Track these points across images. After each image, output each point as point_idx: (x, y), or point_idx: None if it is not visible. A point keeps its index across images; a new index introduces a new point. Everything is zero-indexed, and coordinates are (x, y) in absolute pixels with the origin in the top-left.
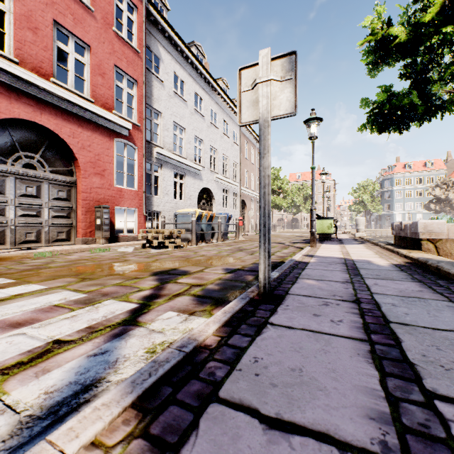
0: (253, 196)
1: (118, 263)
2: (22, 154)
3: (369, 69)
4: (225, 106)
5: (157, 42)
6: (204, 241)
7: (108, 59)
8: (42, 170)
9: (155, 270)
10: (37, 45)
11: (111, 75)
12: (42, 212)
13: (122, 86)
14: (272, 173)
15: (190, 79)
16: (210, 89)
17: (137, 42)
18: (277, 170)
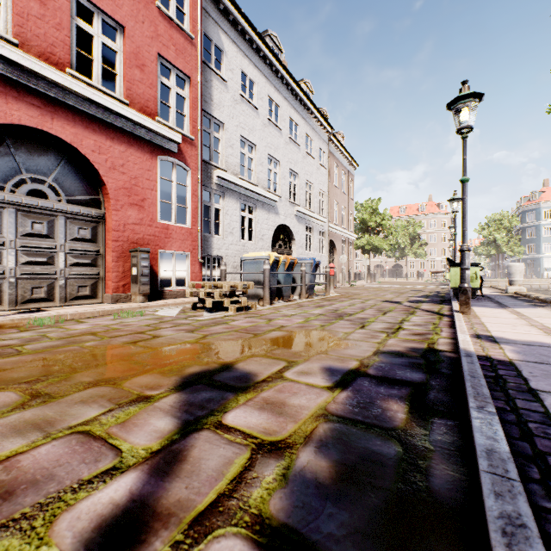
0: (345, 235)
1: (137, 345)
2: (26, 177)
3: None
4: (308, 115)
5: (217, 27)
6: (282, 298)
7: (150, 46)
8: (56, 199)
9: (189, 370)
10: (46, 21)
11: (154, 68)
12: (56, 258)
13: (169, 85)
14: (369, 206)
15: (262, 79)
16: (289, 92)
17: (190, 24)
18: (376, 202)
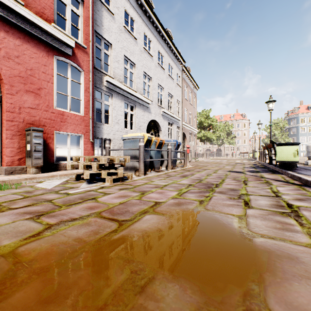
0: (191, 130)
1: None
2: None
3: None
4: (170, 51)
5: None
6: (153, 169)
7: None
8: None
9: None
10: None
11: None
12: None
13: (65, 1)
14: (204, 114)
15: (140, 20)
16: (157, 33)
17: None
18: (208, 111)
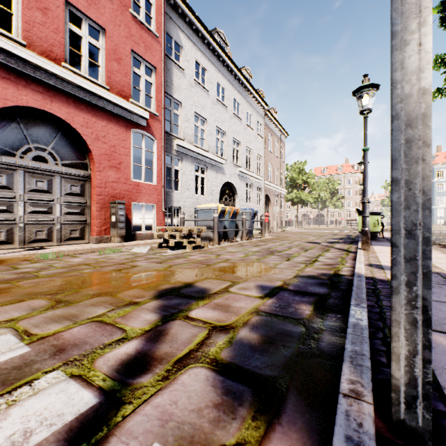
0: (277, 190)
1: (121, 271)
2: (32, 146)
3: (442, 19)
4: (248, 95)
5: (177, 27)
6: (227, 240)
7: (125, 44)
8: (54, 163)
9: (162, 287)
10: (47, 26)
11: (128, 61)
12: (54, 208)
13: (139, 73)
14: (297, 167)
15: (212, 67)
16: (233, 77)
17: (156, 25)
18: (302, 164)
